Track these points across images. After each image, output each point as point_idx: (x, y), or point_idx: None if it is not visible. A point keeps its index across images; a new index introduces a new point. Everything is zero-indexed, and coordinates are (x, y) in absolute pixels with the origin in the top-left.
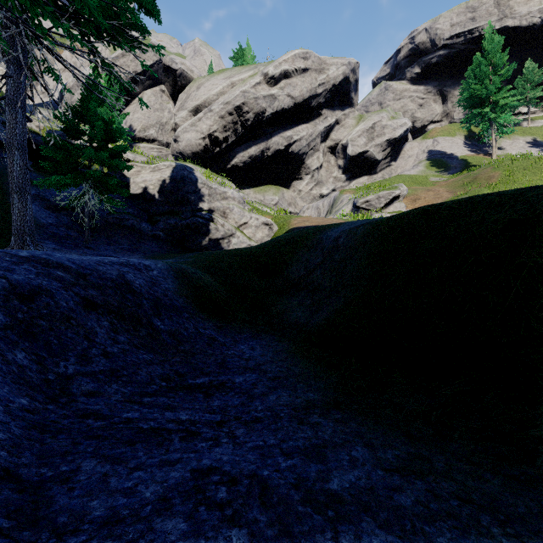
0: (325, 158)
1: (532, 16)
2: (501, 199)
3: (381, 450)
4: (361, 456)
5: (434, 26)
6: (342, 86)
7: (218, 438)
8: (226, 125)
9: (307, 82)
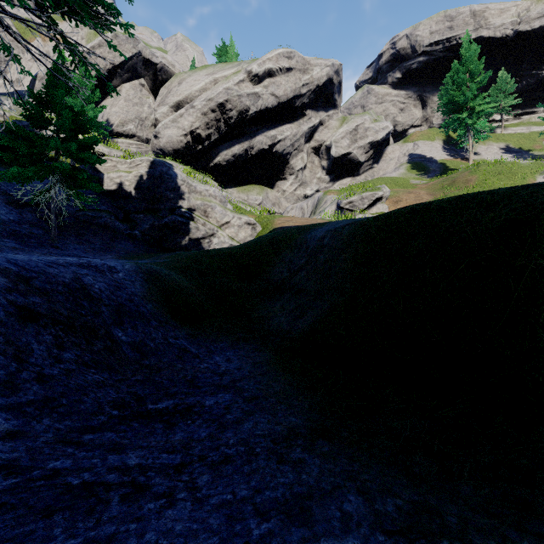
0: (309, 158)
1: (505, 28)
2: (494, 198)
3: (379, 499)
4: (356, 509)
5: (415, 33)
6: (326, 88)
7: (173, 492)
8: (209, 123)
9: (291, 82)
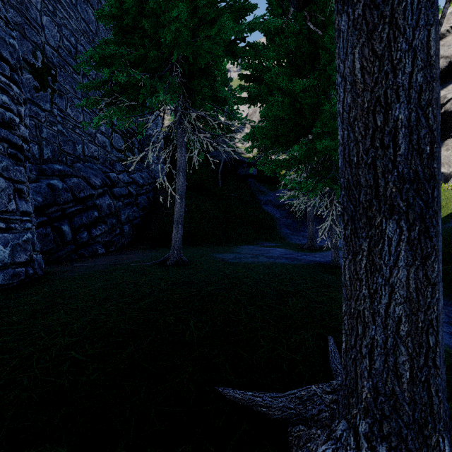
0: None
1: None
2: None
3: None
4: None
5: None
6: None
7: None
8: None
9: None
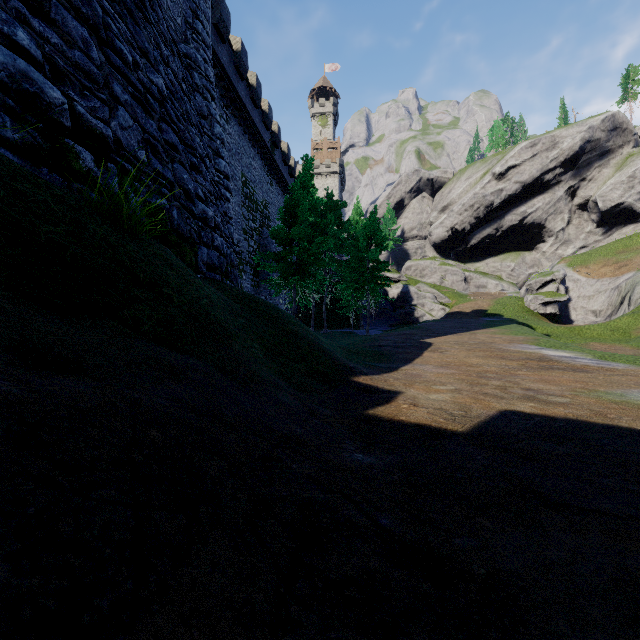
0: (574, 216)
1: None
2: None
3: None
4: None
5: None
6: (583, 150)
7: None
8: (463, 219)
9: (536, 164)
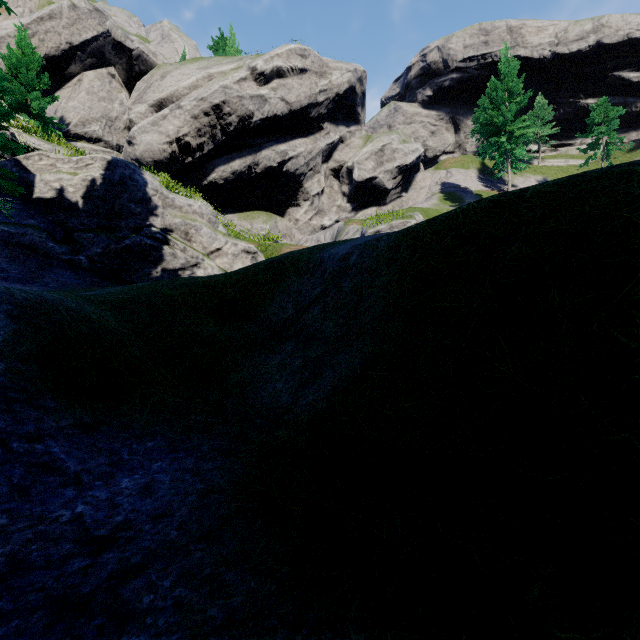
0: (327, 182)
1: (543, 48)
2: None
3: None
4: None
5: (447, 45)
6: (347, 97)
7: None
8: (201, 129)
9: (306, 86)
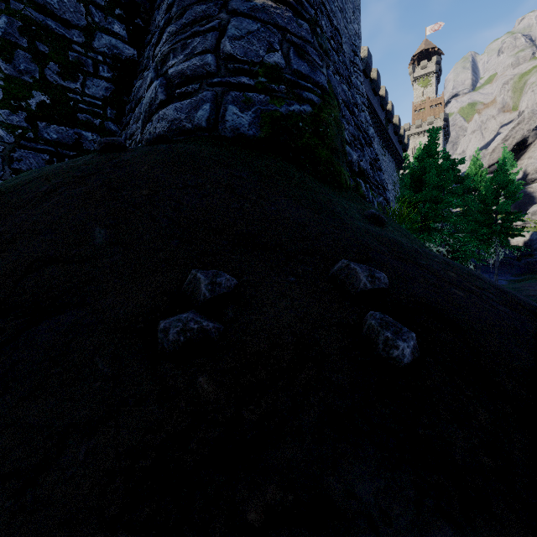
0: None
1: None
2: None
3: None
4: None
5: None
6: None
7: None
8: None
9: None
